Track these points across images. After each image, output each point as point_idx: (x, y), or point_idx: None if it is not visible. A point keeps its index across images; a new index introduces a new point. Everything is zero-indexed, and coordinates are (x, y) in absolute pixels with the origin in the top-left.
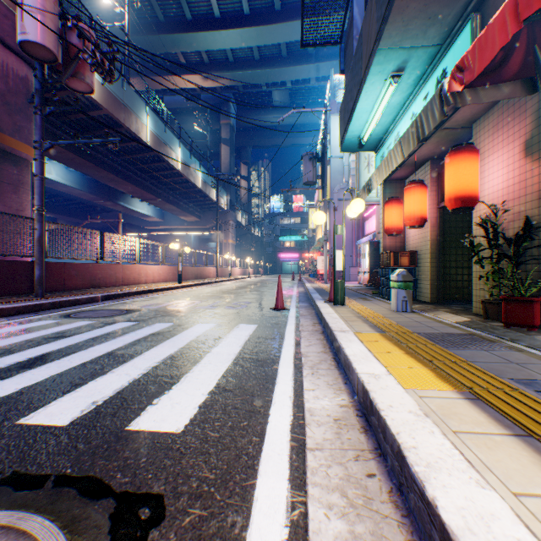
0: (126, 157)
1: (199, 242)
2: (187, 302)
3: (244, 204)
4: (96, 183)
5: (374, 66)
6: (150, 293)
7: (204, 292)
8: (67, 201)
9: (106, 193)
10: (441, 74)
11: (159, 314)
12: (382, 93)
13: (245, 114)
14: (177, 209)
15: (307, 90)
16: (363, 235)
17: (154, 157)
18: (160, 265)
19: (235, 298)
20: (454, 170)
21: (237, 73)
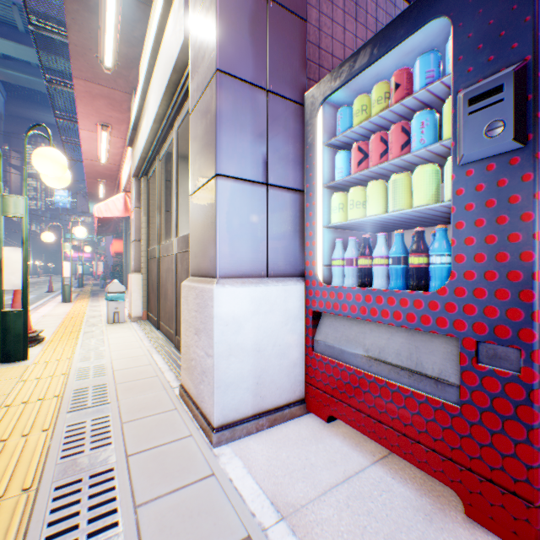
0: None
1: None
2: None
3: None
4: None
5: (91, 204)
6: None
7: None
8: None
9: None
10: None
11: None
12: None
13: (19, 104)
14: None
15: None
16: None
17: None
18: None
19: None
20: (116, 244)
21: (10, 73)
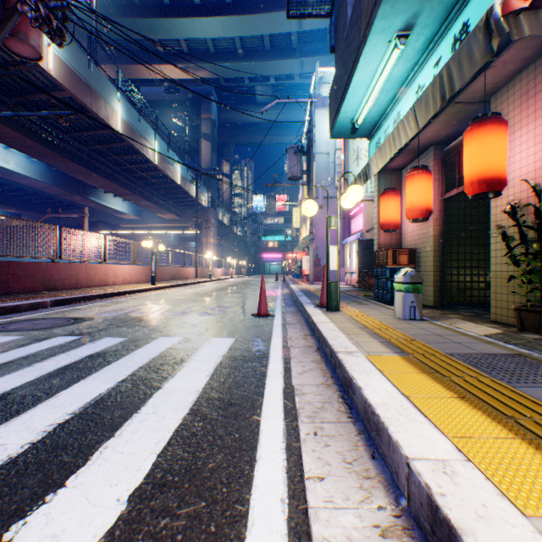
0: (95, 147)
1: (179, 241)
2: (155, 307)
3: (226, 203)
4: (63, 176)
5: (378, 20)
6: (116, 296)
7: (179, 295)
8: (32, 196)
9: (75, 187)
10: (461, 30)
11: (113, 325)
12: (384, 60)
13: (227, 109)
14: (154, 205)
15: (291, 87)
16: (349, 234)
17: (127, 148)
18: (131, 265)
19: (212, 302)
20: (478, 146)
21: (219, 64)
